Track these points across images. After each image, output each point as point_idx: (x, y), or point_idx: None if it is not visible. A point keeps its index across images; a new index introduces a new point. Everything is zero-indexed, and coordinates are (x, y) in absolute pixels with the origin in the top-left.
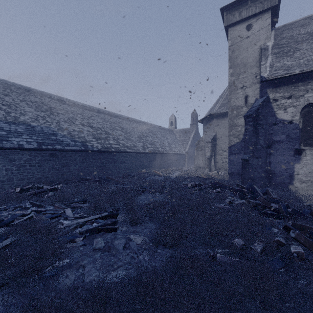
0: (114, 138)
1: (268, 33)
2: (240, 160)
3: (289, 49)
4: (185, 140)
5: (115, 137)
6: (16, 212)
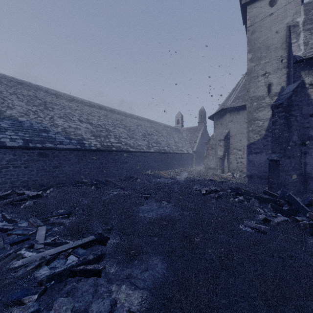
0: (115, 136)
1: (297, 7)
2: (262, 160)
3: None
4: (193, 139)
5: (116, 135)
6: None
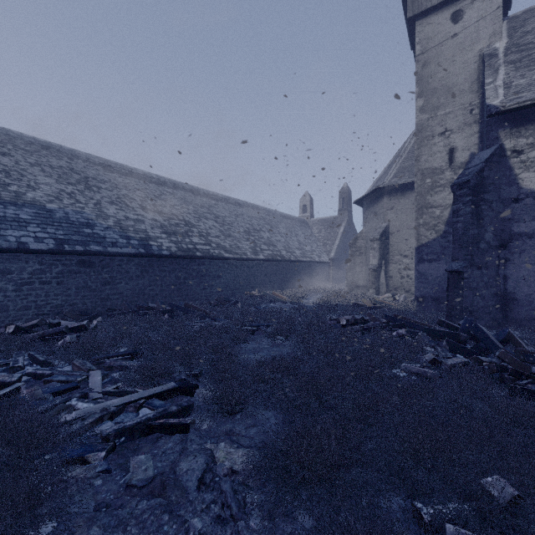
0: (200, 233)
1: (496, 24)
2: (440, 272)
3: None
4: (329, 238)
5: (202, 231)
6: None
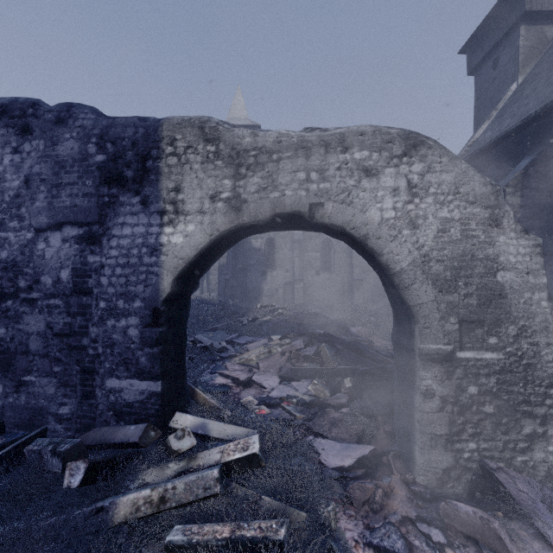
0: None
1: None
2: None
3: None
4: None
5: None
6: None
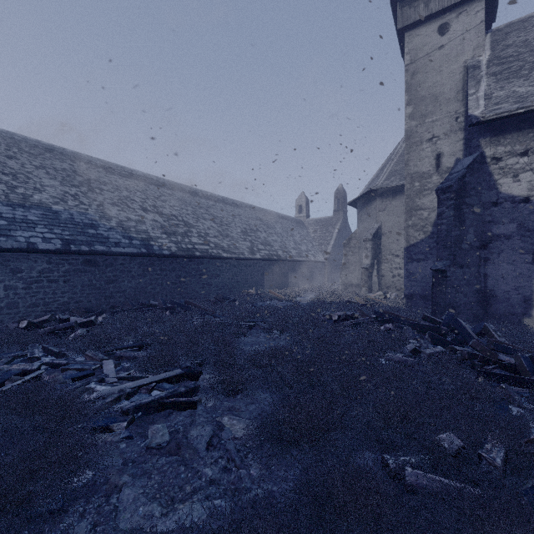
0: (199, 234)
1: (479, 37)
2: (428, 271)
3: (521, 64)
4: (325, 238)
5: (201, 231)
6: (13, 366)
